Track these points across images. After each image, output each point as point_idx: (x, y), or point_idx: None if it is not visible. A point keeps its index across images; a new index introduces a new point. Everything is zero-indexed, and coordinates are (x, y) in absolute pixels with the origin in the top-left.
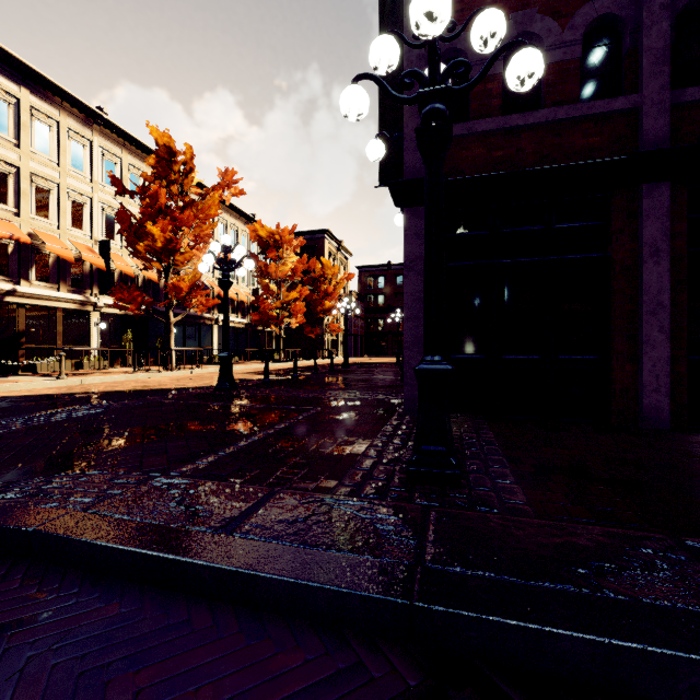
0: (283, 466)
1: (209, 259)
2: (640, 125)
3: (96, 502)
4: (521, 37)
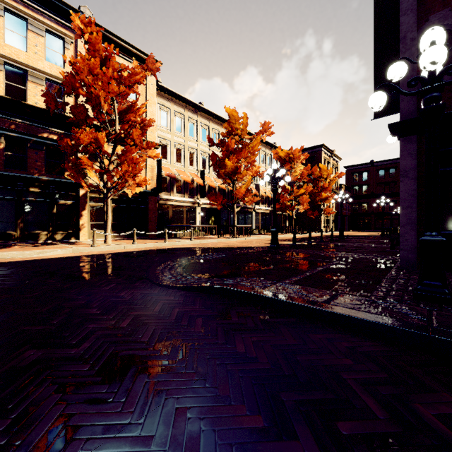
0: (335, 285)
1: (267, 178)
2: None
3: (263, 287)
4: None
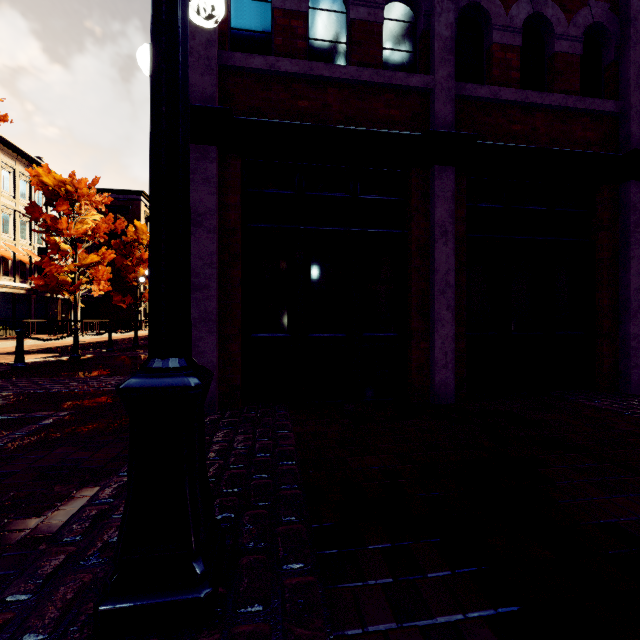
0: None
1: None
2: (432, 107)
3: None
4: None
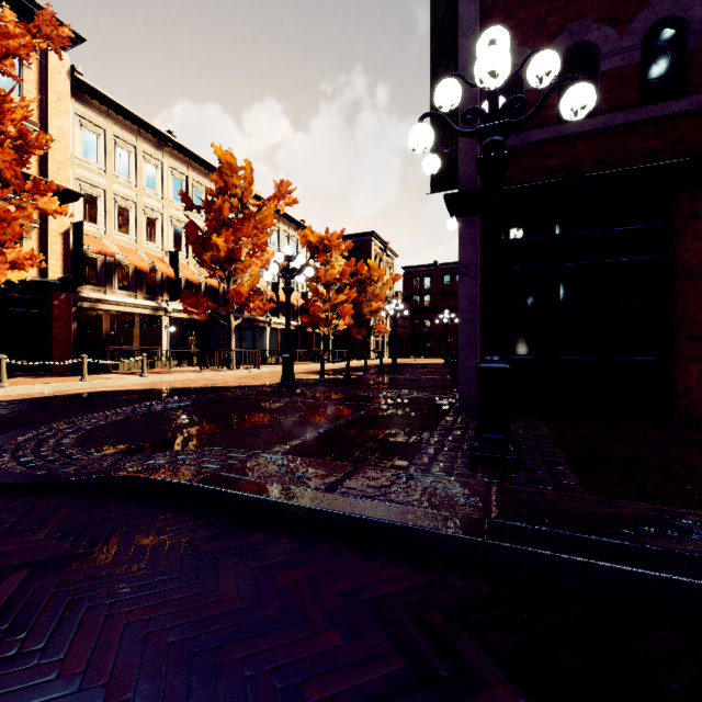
0: (359, 449)
1: (274, 269)
2: None
3: (224, 468)
4: (576, 47)
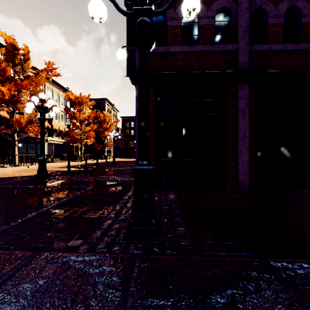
0: (52, 230)
1: (30, 105)
2: (238, 58)
3: None
4: None
